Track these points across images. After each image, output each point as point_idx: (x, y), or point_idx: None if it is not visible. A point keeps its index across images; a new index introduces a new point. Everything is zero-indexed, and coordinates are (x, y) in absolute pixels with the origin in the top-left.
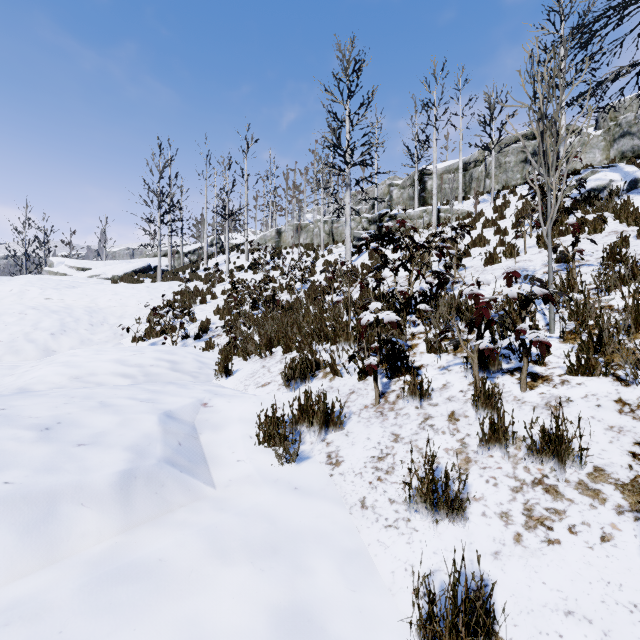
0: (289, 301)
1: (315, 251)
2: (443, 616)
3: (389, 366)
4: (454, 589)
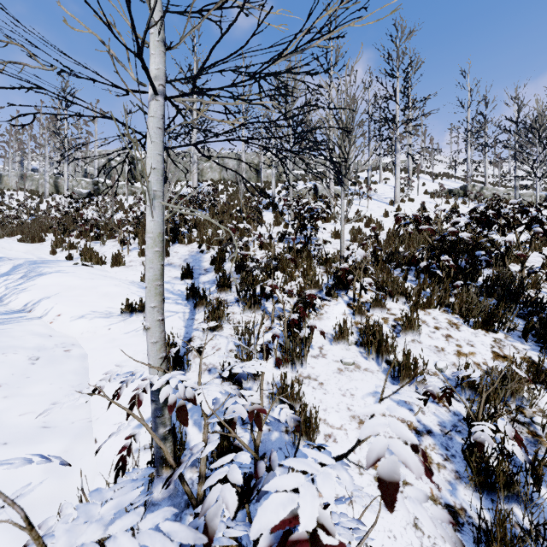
0: (20, 223)
1: (40, 197)
2: (55, 241)
3: (64, 232)
4: (56, 237)
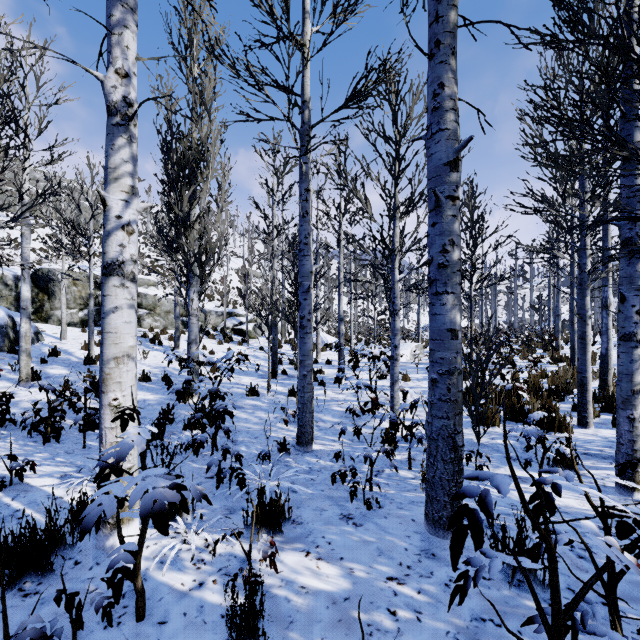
0: None
1: None
2: None
3: None
4: None
